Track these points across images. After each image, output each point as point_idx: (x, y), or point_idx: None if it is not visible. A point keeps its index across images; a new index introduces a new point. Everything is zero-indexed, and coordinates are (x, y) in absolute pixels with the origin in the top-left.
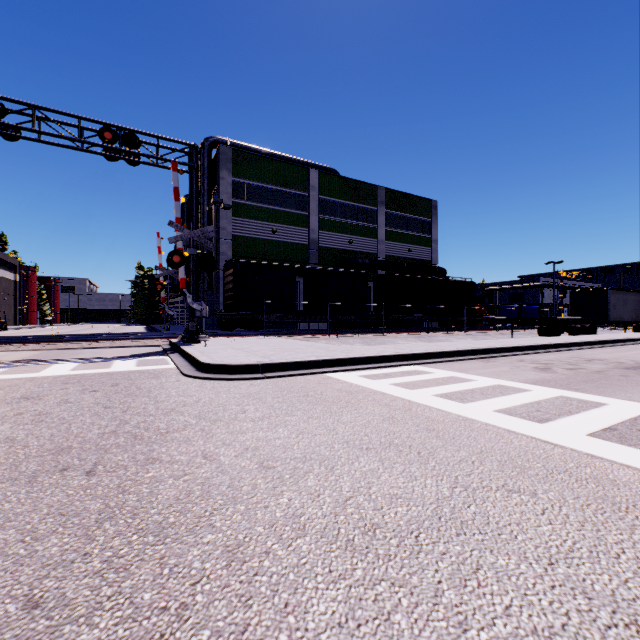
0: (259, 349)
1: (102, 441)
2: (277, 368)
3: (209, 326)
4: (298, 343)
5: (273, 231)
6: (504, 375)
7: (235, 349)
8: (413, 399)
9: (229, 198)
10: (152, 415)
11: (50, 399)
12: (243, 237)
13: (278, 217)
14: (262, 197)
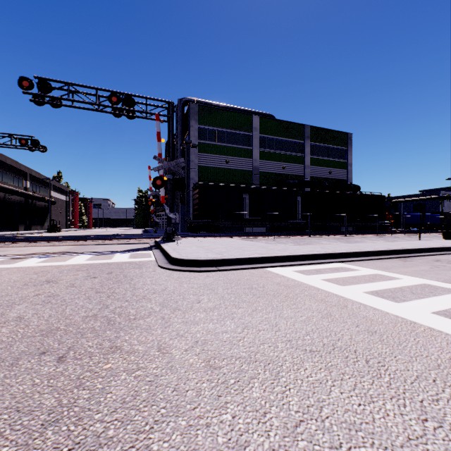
0: (215, 247)
1: (83, 324)
2: (228, 263)
3: (183, 230)
4: (244, 243)
5: (226, 162)
6: (427, 274)
7: (198, 247)
8: (346, 296)
9: (196, 140)
10: (127, 301)
11: (63, 283)
12: (205, 167)
13: (230, 151)
14: (219, 138)
